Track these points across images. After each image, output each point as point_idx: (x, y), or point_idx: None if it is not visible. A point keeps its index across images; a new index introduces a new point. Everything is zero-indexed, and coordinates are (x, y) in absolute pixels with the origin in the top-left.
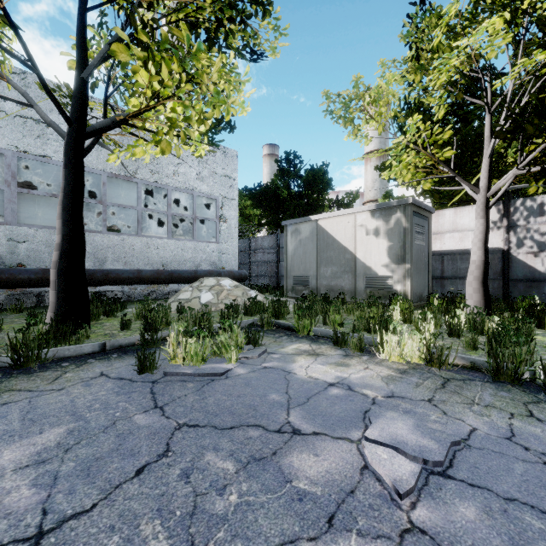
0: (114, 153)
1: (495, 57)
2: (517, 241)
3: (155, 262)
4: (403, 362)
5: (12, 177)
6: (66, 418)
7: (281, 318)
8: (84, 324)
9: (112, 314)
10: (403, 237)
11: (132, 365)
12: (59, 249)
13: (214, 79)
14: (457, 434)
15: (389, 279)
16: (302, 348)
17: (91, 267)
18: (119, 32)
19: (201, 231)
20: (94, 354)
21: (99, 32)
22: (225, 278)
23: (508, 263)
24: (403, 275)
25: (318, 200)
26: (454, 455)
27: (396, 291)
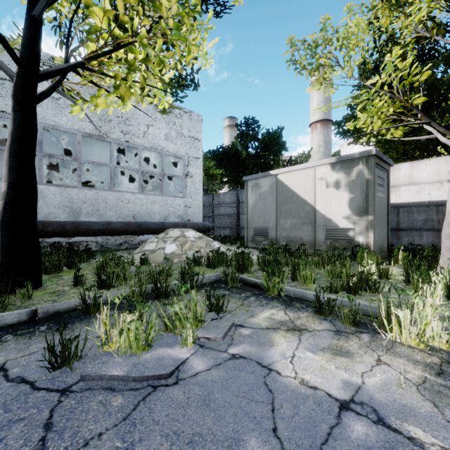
0: (78, 105)
1: None
2: None
3: (127, 215)
4: (424, 348)
5: None
6: None
7: (245, 272)
8: (25, 282)
9: (75, 266)
10: (366, 189)
11: (38, 360)
12: (3, 198)
13: (173, 12)
14: None
15: (350, 231)
16: (276, 317)
17: (67, 219)
18: None
19: (170, 188)
20: (19, 325)
21: None
22: (189, 230)
23: None
24: (366, 226)
25: (273, 160)
26: None
27: (358, 242)
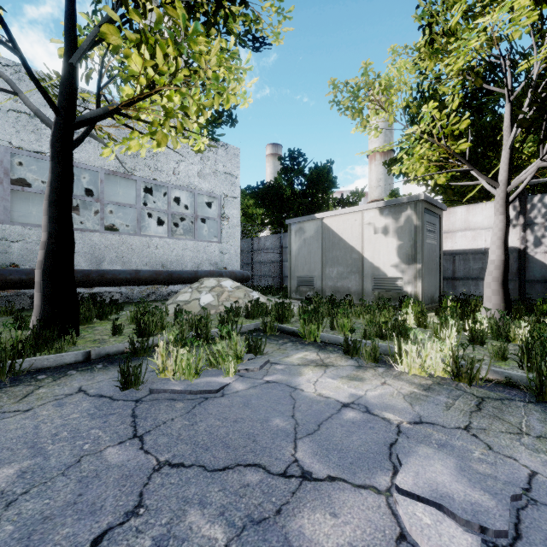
0: (108, 147)
1: (518, 38)
2: (534, 239)
3: (155, 262)
4: (425, 375)
5: (5, 174)
6: (23, 452)
7: (284, 322)
8: (70, 329)
9: (105, 317)
10: (414, 236)
11: (113, 380)
12: (44, 248)
13: (212, 64)
14: (514, 481)
15: (399, 280)
16: (309, 357)
17: (88, 267)
18: (109, 12)
19: (203, 231)
20: (77, 364)
21: (93, 20)
22: (226, 279)
23: (525, 263)
24: (414, 275)
25: (322, 198)
26: (518, 516)
27: (406, 292)
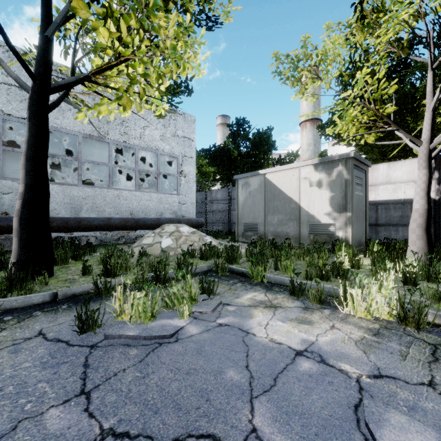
0: (82, 112)
1: None
2: None
3: (124, 211)
4: (370, 318)
5: None
6: None
7: (234, 263)
8: (42, 271)
9: (79, 258)
10: (345, 188)
11: (70, 325)
12: (21, 198)
13: (170, 35)
14: None
15: (331, 226)
16: (258, 298)
17: (68, 215)
18: None
19: (165, 185)
20: (44, 304)
21: None
22: (184, 225)
23: (440, 211)
24: (345, 222)
25: (264, 158)
26: None
27: (338, 237)
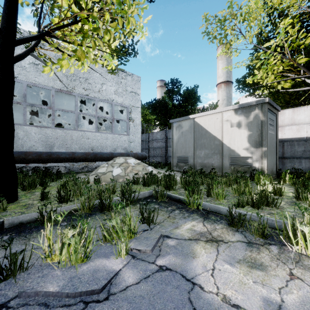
0: (48, 66)
1: None
2: None
3: (87, 147)
4: None
5: None
6: None
7: (171, 189)
8: (0, 198)
9: (46, 184)
10: (261, 128)
11: None
12: None
13: None
14: None
15: (249, 158)
16: (197, 229)
17: (44, 150)
18: None
19: (118, 128)
20: None
21: None
22: (131, 158)
23: None
24: (261, 155)
25: (191, 109)
26: None
27: (254, 167)
